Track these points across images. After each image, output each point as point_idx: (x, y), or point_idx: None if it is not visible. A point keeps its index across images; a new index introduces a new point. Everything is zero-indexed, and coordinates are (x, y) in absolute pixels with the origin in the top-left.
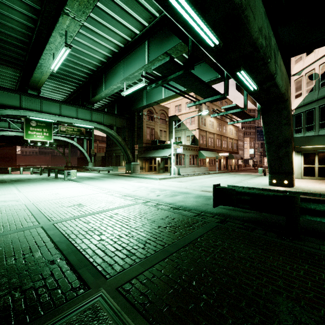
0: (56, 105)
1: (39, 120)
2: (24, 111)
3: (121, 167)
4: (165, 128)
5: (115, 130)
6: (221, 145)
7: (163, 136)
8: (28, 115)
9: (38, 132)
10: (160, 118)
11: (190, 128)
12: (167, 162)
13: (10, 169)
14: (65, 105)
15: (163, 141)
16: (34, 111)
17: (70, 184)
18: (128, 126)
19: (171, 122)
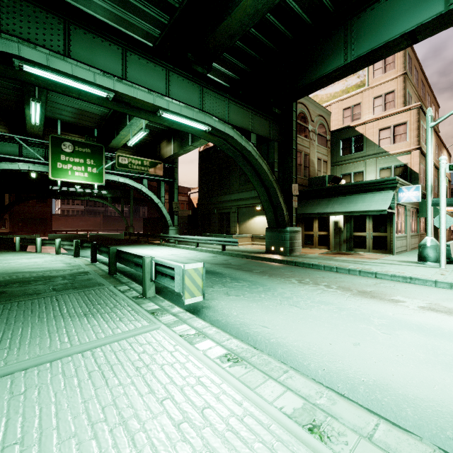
0: (112, 51)
1: (79, 141)
2: (2, 39)
3: (238, 237)
4: (326, 154)
5: (254, 143)
6: (438, 190)
7: (322, 171)
8: (16, 53)
9: (77, 166)
10: (318, 133)
11: (391, 149)
12: (364, 225)
13: (18, 242)
14: (136, 57)
15: (337, 179)
16: (39, 47)
17: (209, 376)
18: (276, 139)
19: (337, 143)
